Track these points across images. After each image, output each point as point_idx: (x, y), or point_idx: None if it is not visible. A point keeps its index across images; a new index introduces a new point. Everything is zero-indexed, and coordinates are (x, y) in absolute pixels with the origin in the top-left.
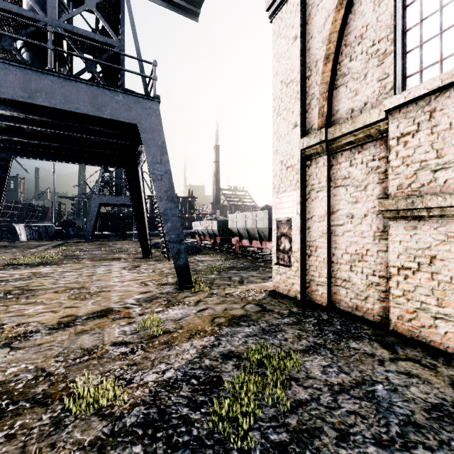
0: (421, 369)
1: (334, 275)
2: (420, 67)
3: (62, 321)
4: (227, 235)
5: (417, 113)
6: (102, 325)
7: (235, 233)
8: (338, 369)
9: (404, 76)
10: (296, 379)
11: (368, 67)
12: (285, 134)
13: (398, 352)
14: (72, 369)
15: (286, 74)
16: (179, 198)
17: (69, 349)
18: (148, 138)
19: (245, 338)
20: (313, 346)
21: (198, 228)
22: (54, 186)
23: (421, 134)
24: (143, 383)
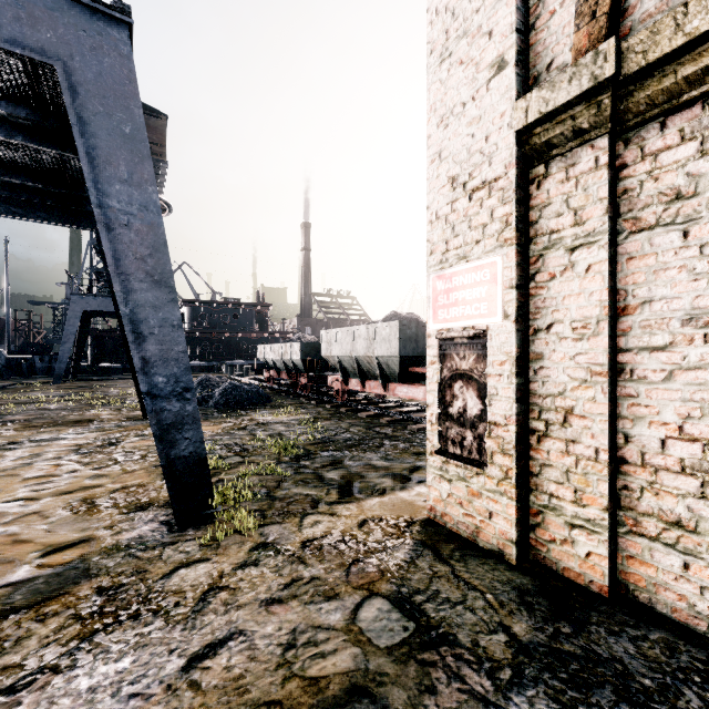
0: None
1: (631, 502)
2: None
3: None
4: (319, 369)
5: None
6: None
7: (335, 365)
8: None
9: None
10: None
11: None
12: (466, 101)
13: None
14: None
15: None
16: (239, 306)
17: None
18: (91, 111)
19: None
20: None
21: (267, 357)
22: (7, 280)
23: None
24: None
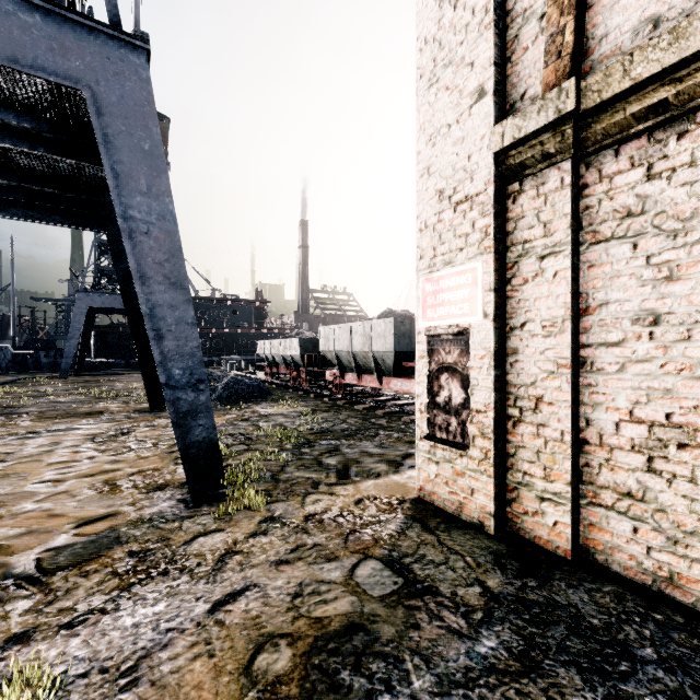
0: None
1: (591, 477)
2: None
3: None
4: (317, 364)
5: None
6: None
7: (332, 360)
8: None
9: None
10: None
11: None
12: (451, 123)
13: None
14: None
15: None
16: (239, 303)
17: None
18: (115, 131)
19: None
20: None
21: (266, 352)
22: (12, 277)
23: None
24: None
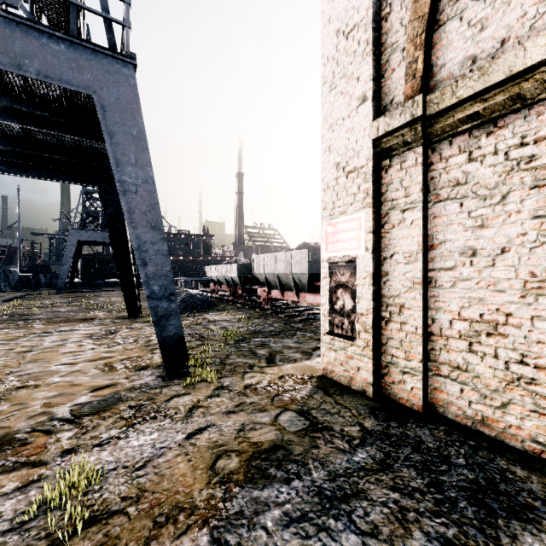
0: None
1: (435, 357)
2: None
3: None
4: (251, 283)
5: None
6: None
7: (262, 280)
8: None
9: None
10: None
11: None
12: (344, 117)
13: None
14: None
15: (347, 16)
16: (190, 237)
17: None
18: (113, 122)
19: (283, 529)
20: None
21: (212, 275)
22: (19, 218)
23: None
24: None
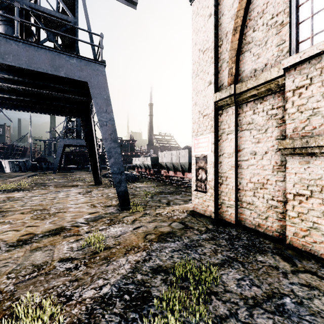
0: (319, 281)
1: (240, 199)
2: (311, 33)
3: (22, 239)
4: (158, 167)
5: (310, 69)
6: (54, 242)
7: (164, 166)
8: (250, 282)
9: (298, 41)
10: (216, 293)
11: (268, 35)
12: (202, 90)
13: (297, 264)
14: (20, 286)
15: (203, 43)
16: (123, 141)
17: (21, 265)
18: (96, 93)
19: (171, 252)
20: (227, 260)
21: (136, 163)
22: (30, 131)
23: (313, 86)
24: (81, 300)
